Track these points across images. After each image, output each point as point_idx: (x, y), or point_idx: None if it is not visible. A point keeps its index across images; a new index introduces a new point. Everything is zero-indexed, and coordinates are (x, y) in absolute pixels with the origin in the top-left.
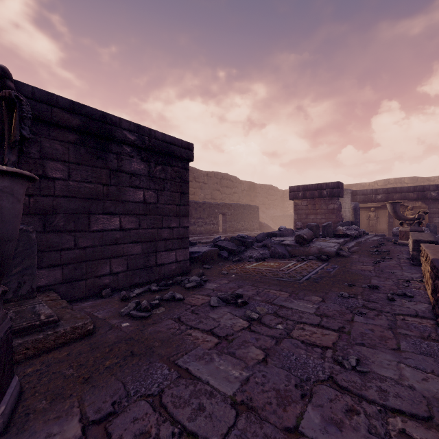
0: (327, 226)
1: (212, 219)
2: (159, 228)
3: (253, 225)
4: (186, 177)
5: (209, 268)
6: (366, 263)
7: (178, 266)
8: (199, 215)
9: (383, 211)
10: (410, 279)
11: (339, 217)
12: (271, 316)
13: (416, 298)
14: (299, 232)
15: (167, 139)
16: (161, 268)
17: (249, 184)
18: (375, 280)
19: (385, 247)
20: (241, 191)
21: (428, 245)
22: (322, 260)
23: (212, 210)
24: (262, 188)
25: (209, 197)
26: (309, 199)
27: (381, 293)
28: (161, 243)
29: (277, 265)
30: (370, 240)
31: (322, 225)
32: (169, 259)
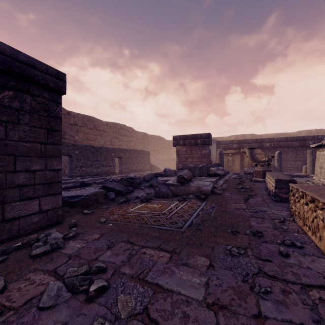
0: (202, 167)
1: (109, 161)
2: (9, 172)
3: (145, 166)
4: (56, 111)
5: (90, 213)
6: (238, 201)
7: (43, 217)
8: (96, 158)
9: (237, 156)
10: (283, 218)
11: (209, 160)
12: (138, 324)
13: (306, 249)
14: (180, 172)
15: (22, 58)
16: (13, 223)
17: (143, 135)
18: (254, 223)
19: (246, 184)
20: (137, 139)
21: (300, 186)
22: (200, 199)
23: (109, 154)
24: (153, 138)
25: (109, 144)
26: (188, 146)
27: (269, 242)
28: (13, 191)
29: (160, 206)
30: (232, 177)
31: (198, 166)
32: (27, 210)
